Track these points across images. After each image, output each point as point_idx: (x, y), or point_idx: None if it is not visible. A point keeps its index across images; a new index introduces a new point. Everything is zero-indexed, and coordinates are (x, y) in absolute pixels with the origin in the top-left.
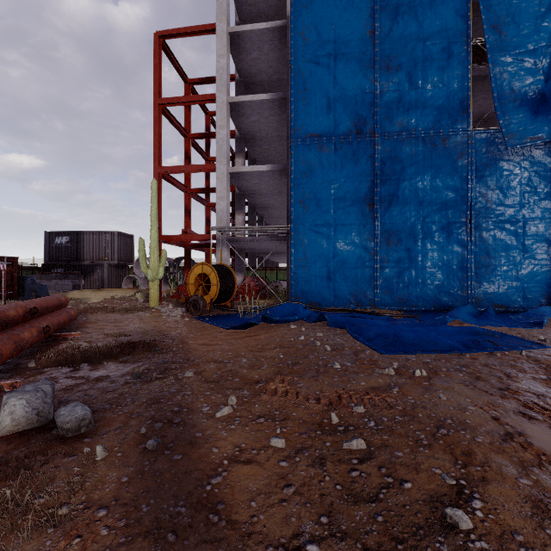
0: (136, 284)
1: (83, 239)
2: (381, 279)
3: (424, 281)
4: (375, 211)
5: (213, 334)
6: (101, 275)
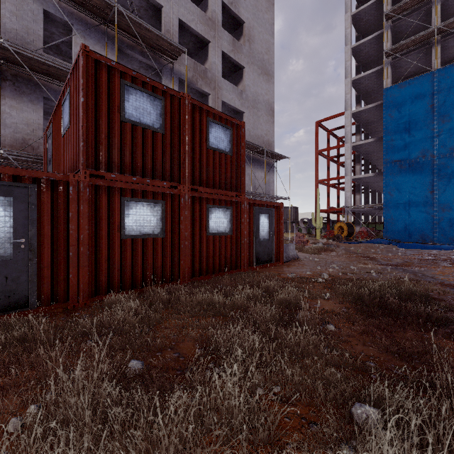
0: (299, 231)
1: None
2: (438, 228)
3: None
4: (434, 194)
5: (347, 244)
6: (285, 226)
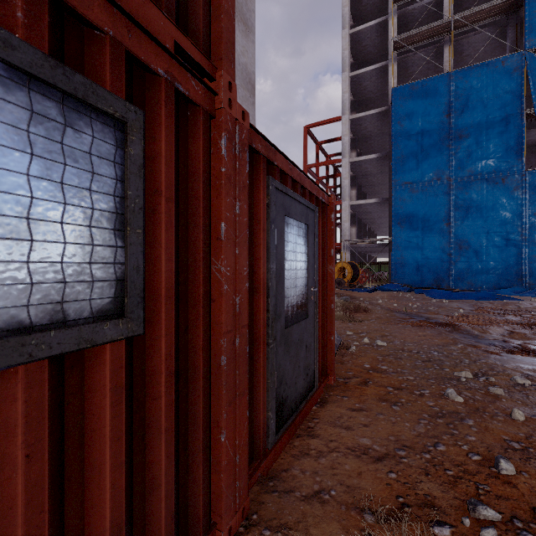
0: None
1: None
2: (455, 270)
3: (487, 272)
4: (451, 227)
5: (358, 293)
6: None
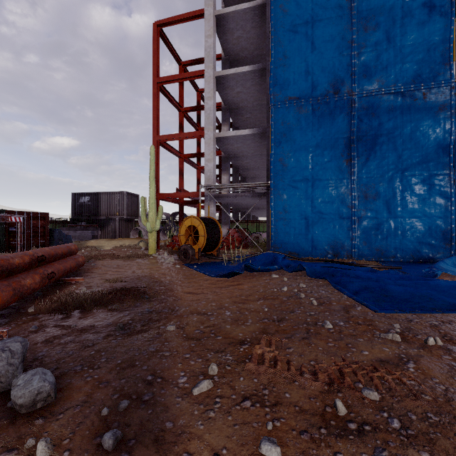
0: (141, 235)
1: (100, 199)
2: (359, 231)
3: (403, 233)
4: (353, 166)
5: (200, 282)
6: (113, 227)
